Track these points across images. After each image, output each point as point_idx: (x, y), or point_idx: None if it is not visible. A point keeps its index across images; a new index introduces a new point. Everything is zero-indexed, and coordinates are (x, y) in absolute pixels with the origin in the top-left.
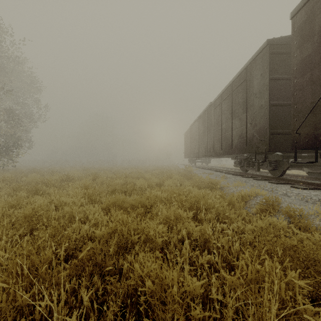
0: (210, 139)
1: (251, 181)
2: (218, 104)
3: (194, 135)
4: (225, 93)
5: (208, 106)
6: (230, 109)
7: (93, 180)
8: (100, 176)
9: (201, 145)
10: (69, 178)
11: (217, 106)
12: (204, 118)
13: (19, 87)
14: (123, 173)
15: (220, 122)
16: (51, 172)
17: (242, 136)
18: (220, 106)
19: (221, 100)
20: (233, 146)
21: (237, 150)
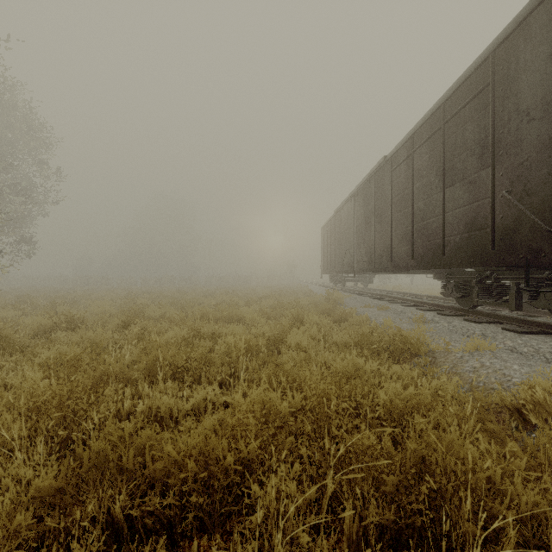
0: (383, 235)
1: (500, 335)
2: (403, 159)
3: (343, 228)
4: (424, 129)
5: (377, 165)
6: (440, 163)
7: (125, 328)
8: (136, 319)
9: (360, 248)
10: (73, 322)
11: (402, 162)
12: (368, 192)
13: (9, 139)
14: (199, 306)
15: (408, 198)
16: (51, 304)
17: (477, 225)
18: (408, 162)
19: (412, 148)
20: (447, 249)
21: (460, 258)
